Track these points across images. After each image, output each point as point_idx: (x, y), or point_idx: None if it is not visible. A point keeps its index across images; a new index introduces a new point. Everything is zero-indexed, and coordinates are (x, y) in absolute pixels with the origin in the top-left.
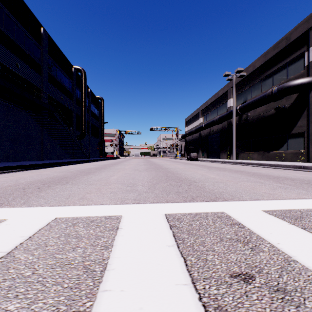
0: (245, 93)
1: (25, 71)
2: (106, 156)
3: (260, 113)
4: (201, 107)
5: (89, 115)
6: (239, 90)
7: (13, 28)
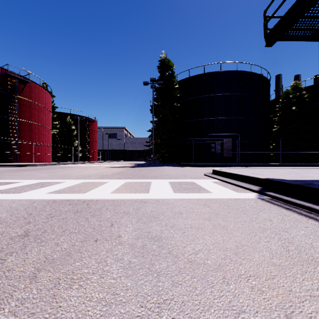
0: None
1: None
2: None
3: None
4: None
5: None
6: None
7: None
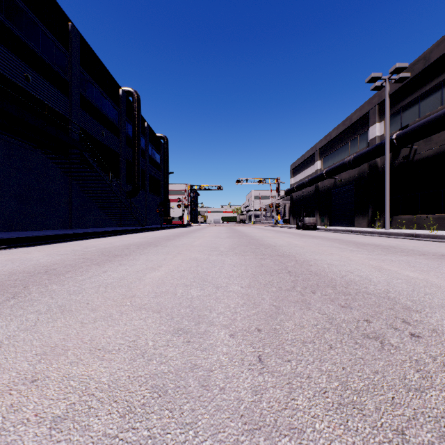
0: (407, 111)
1: (40, 88)
2: (171, 222)
3: (439, 144)
4: (318, 144)
5: (146, 161)
6: (393, 107)
7: (21, 18)
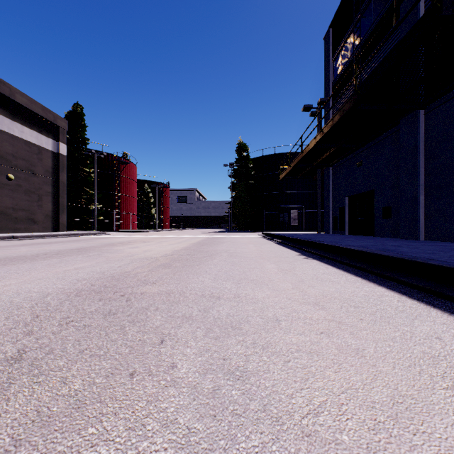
0: None
1: None
2: None
3: None
4: None
5: None
6: None
7: None
